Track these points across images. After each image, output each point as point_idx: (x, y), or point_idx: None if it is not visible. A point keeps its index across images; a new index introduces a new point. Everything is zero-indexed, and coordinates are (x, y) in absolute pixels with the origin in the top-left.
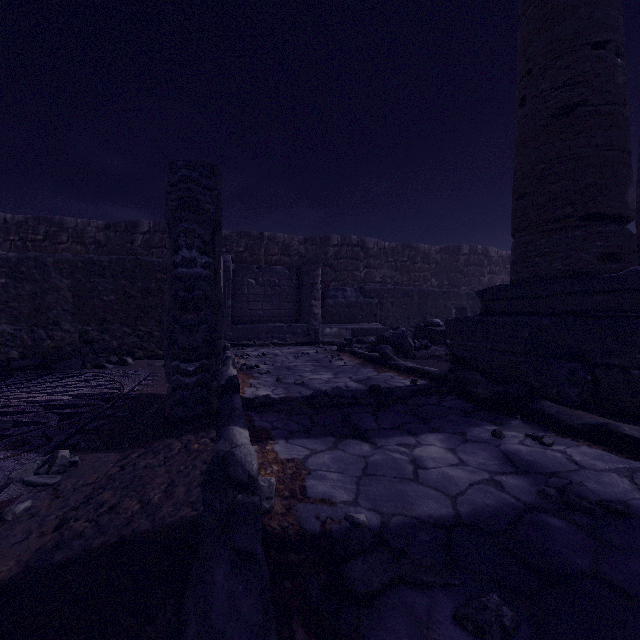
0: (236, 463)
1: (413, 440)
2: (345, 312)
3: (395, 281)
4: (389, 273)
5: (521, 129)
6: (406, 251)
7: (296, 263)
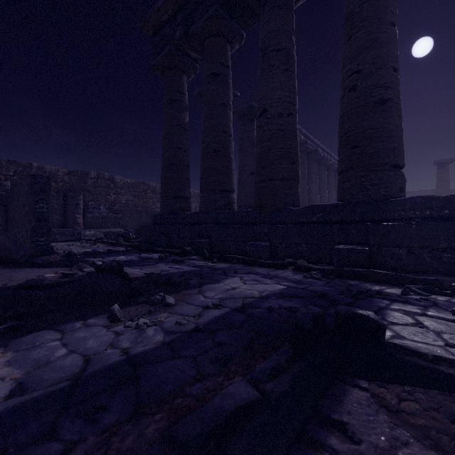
0: (72, 251)
1: (117, 257)
2: (100, 222)
3: (135, 203)
4: (131, 198)
5: (162, 165)
6: (142, 186)
7: (61, 187)
